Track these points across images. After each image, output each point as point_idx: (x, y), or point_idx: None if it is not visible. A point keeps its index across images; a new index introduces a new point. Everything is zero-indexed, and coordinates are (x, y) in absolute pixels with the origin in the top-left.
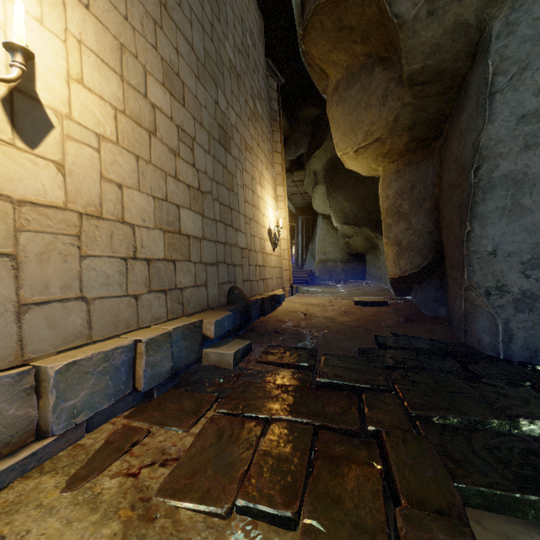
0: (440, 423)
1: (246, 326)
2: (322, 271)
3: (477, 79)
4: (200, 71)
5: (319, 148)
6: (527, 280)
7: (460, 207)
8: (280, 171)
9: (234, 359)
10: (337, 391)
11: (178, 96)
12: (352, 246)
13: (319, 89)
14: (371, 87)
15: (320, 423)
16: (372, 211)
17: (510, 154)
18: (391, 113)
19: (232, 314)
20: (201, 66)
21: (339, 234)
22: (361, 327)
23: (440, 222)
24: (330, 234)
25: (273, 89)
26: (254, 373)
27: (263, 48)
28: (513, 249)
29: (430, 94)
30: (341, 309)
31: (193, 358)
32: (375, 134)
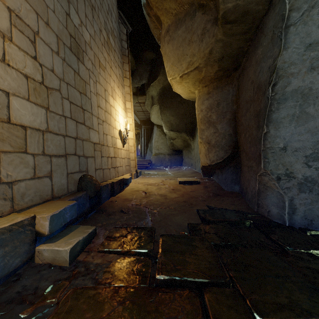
0: None
1: (97, 207)
2: (157, 160)
3: (273, 18)
4: None
5: (155, 80)
6: (309, 169)
7: (257, 115)
8: (128, 91)
9: (71, 254)
10: (177, 291)
11: None
12: (174, 145)
13: (155, 36)
14: (193, 27)
15: None
16: (187, 123)
17: (300, 74)
18: (207, 47)
19: (76, 203)
20: None
21: (167, 137)
22: (186, 202)
23: (238, 127)
24: (161, 138)
25: (123, 33)
26: (92, 269)
27: (116, 1)
28: (299, 146)
29: (236, 33)
30: (170, 187)
31: (18, 262)
32: (195, 63)
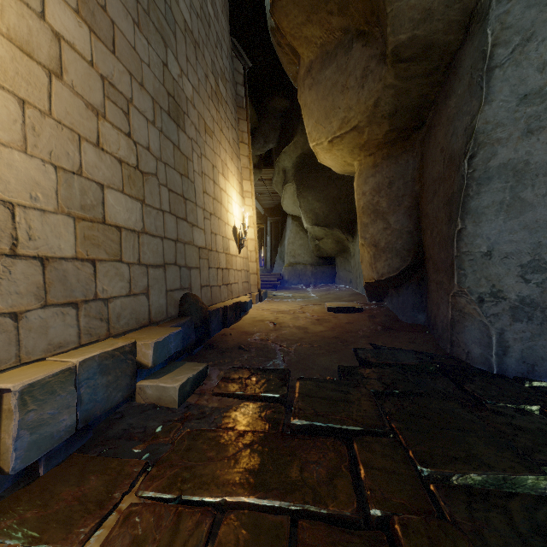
0: (461, 487)
1: (204, 341)
2: (292, 274)
3: (470, 55)
4: (141, 17)
5: (289, 144)
6: (527, 285)
7: (448, 202)
8: (247, 164)
9: (180, 393)
10: (318, 439)
11: (104, 37)
12: (322, 249)
13: (289, 74)
14: (349, 66)
15: (299, 506)
16: (343, 212)
17: (510, 140)
18: (370, 96)
19: (181, 330)
20: (142, 11)
21: (309, 236)
22: (337, 338)
23: (422, 221)
24: (299, 237)
25: (239, 72)
26: (207, 412)
27: (228, 24)
28: (511, 249)
29: (415, 75)
30: (313, 316)
31: (120, 397)
32: (353, 121)
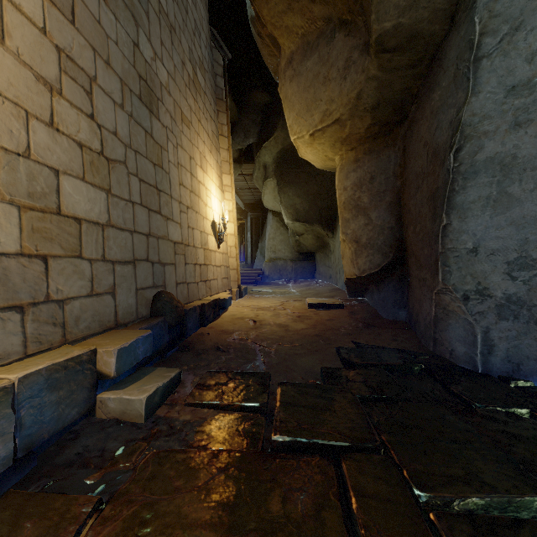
0: (464, 514)
1: (179, 342)
2: (272, 270)
3: (456, 45)
4: None
5: (269, 139)
6: (513, 283)
7: (432, 197)
8: (227, 158)
9: (147, 406)
10: (303, 458)
11: (60, 3)
12: (302, 245)
13: (270, 67)
14: (331, 57)
15: None
16: (323, 208)
17: (498, 133)
18: (353, 88)
19: (152, 333)
20: None
21: (289, 231)
22: (319, 337)
23: (404, 216)
24: (280, 232)
25: (219, 63)
26: (178, 427)
27: (207, 13)
28: (497, 246)
29: (399, 66)
30: (294, 313)
31: (75, 414)
32: (335, 114)
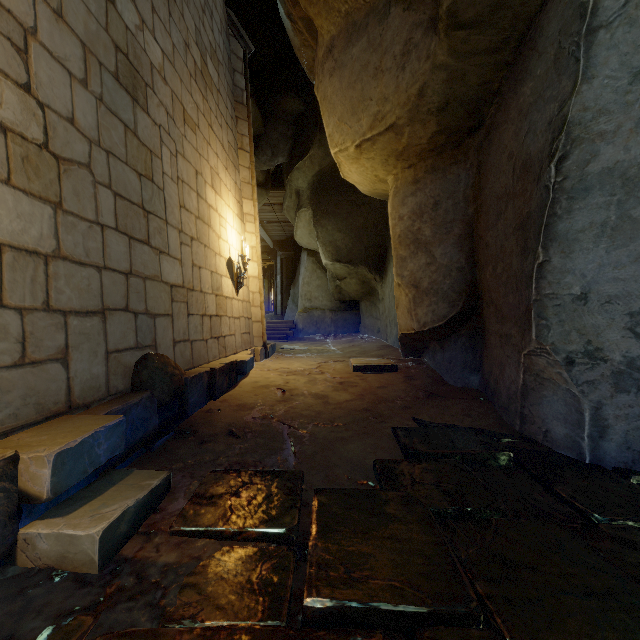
0: None
1: (176, 424)
2: (307, 322)
3: (558, 16)
4: None
5: (303, 158)
6: (638, 342)
7: (521, 226)
8: (248, 178)
9: (103, 544)
10: None
11: None
12: (344, 291)
13: (304, 62)
14: (385, 40)
15: None
16: (371, 245)
17: (619, 134)
18: (414, 81)
19: (124, 420)
20: None
21: (328, 275)
22: (369, 412)
23: (479, 253)
24: (317, 276)
25: (238, 56)
26: (152, 580)
27: None
28: (616, 291)
29: (476, 50)
30: (335, 378)
31: None
32: (389, 118)
